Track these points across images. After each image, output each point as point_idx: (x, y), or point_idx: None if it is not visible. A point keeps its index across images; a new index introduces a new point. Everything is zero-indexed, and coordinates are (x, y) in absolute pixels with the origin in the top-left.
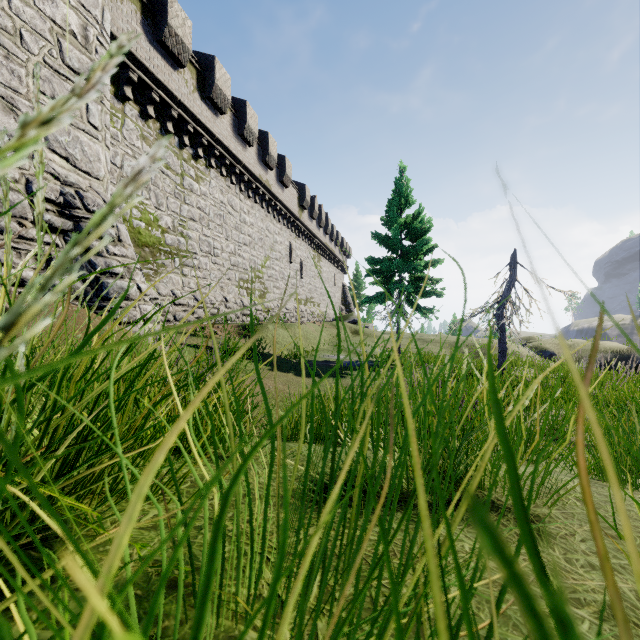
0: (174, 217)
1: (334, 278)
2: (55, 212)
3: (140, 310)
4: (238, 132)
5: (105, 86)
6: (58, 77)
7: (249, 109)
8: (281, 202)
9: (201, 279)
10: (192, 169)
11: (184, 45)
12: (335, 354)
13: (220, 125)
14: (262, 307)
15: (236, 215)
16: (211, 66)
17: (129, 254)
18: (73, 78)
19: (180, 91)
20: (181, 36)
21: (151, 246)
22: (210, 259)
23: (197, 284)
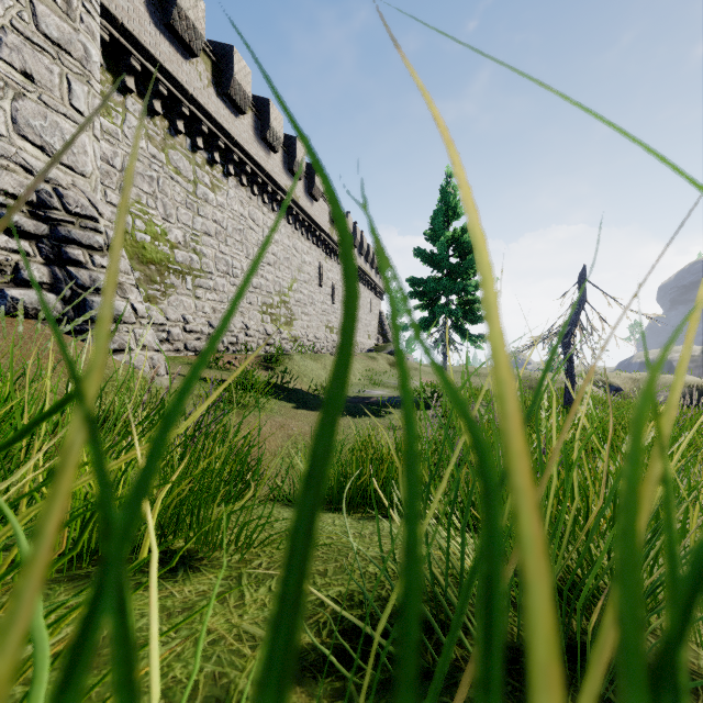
0: (185, 231)
1: (370, 304)
2: (25, 212)
3: (134, 335)
4: (260, 135)
5: (93, 63)
6: (30, 47)
7: (273, 109)
8: (310, 217)
9: (217, 303)
10: (207, 176)
11: (196, 30)
12: (371, 389)
13: (239, 126)
14: (288, 336)
15: (258, 230)
16: (229, 57)
17: (122, 267)
18: (51, 50)
19: (192, 84)
20: (193, 19)
21: (158, 263)
22: (228, 280)
23: (213, 308)
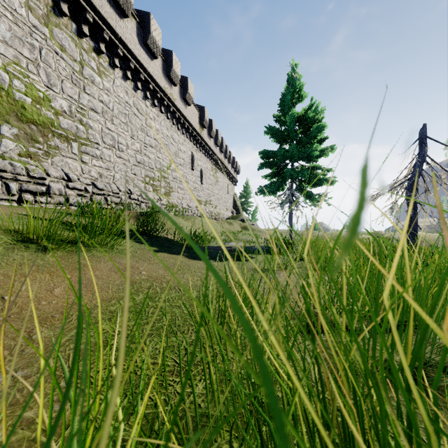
0: (71, 102)
1: (227, 188)
2: None
3: None
4: (143, 41)
5: None
6: None
7: (153, 21)
8: (184, 116)
9: (104, 169)
10: (93, 61)
11: None
12: (230, 242)
13: (123, 27)
14: (167, 202)
15: (142, 118)
16: None
17: None
18: None
19: None
20: None
21: (40, 125)
22: (114, 152)
23: (99, 173)
